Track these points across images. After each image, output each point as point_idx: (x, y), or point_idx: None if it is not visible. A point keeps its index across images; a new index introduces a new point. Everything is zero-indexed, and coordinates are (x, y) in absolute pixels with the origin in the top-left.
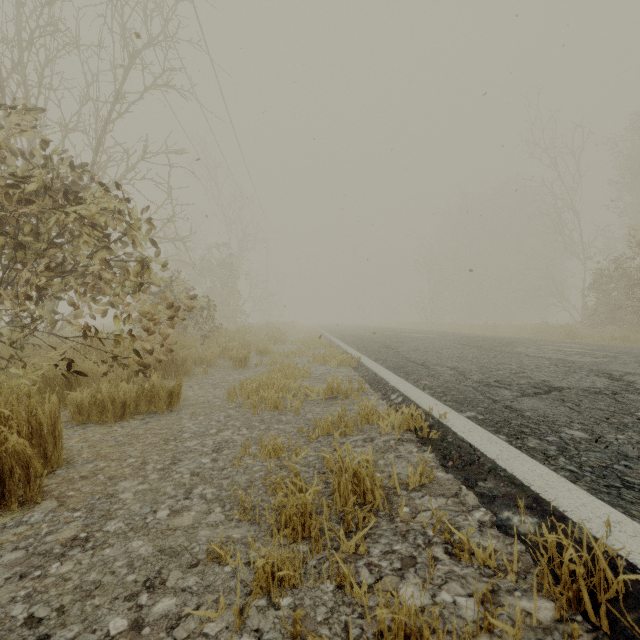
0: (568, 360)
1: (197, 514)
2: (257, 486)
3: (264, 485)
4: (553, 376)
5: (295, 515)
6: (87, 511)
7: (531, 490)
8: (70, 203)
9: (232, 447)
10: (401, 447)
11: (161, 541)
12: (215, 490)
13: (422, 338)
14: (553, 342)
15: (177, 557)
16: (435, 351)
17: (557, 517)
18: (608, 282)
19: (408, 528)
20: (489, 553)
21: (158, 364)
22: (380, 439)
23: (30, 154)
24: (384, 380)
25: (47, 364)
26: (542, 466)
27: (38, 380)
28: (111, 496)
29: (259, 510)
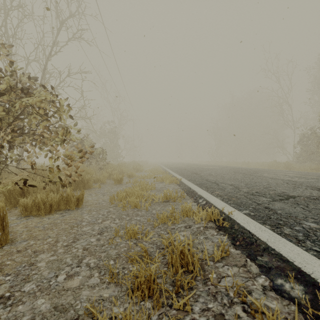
0: (293, 180)
1: (83, 278)
2: (122, 257)
3: (126, 257)
4: (287, 189)
5: (143, 282)
6: (14, 276)
7: (294, 265)
8: (25, 96)
9: (109, 231)
10: (207, 231)
11: (56, 299)
12: (96, 260)
13: (213, 169)
14: (281, 171)
15: (65, 313)
16: (220, 175)
17: (317, 287)
18: (307, 140)
19: (216, 290)
20: (273, 312)
21: (74, 182)
22: (194, 226)
23: (6, 71)
24: (195, 191)
25: (11, 183)
26: (297, 247)
27: (5, 191)
28: (32, 264)
29: (122, 275)
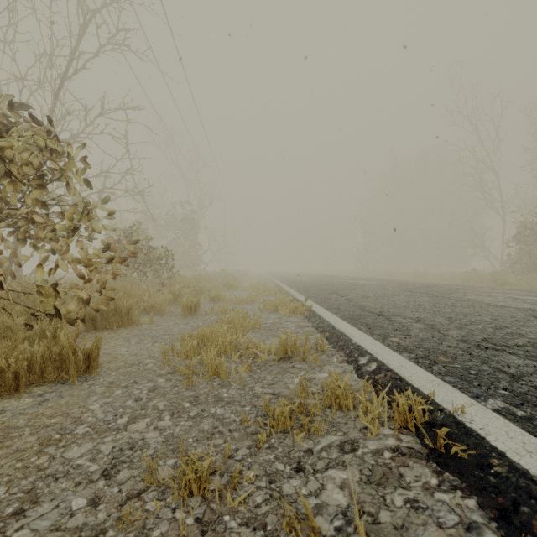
0: None
1: None
2: None
3: None
4: None
5: None
6: None
7: None
8: None
9: (136, 461)
10: (407, 472)
11: None
12: None
13: (366, 285)
14: (495, 289)
15: None
16: (386, 298)
17: None
18: (531, 234)
19: None
20: None
21: (99, 314)
22: (366, 447)
23: None
24: (345, 335)
25: None
26: None
27: None
28: None
29: None
